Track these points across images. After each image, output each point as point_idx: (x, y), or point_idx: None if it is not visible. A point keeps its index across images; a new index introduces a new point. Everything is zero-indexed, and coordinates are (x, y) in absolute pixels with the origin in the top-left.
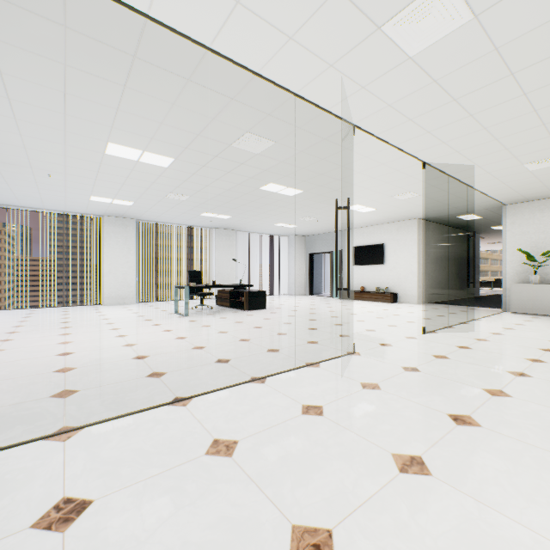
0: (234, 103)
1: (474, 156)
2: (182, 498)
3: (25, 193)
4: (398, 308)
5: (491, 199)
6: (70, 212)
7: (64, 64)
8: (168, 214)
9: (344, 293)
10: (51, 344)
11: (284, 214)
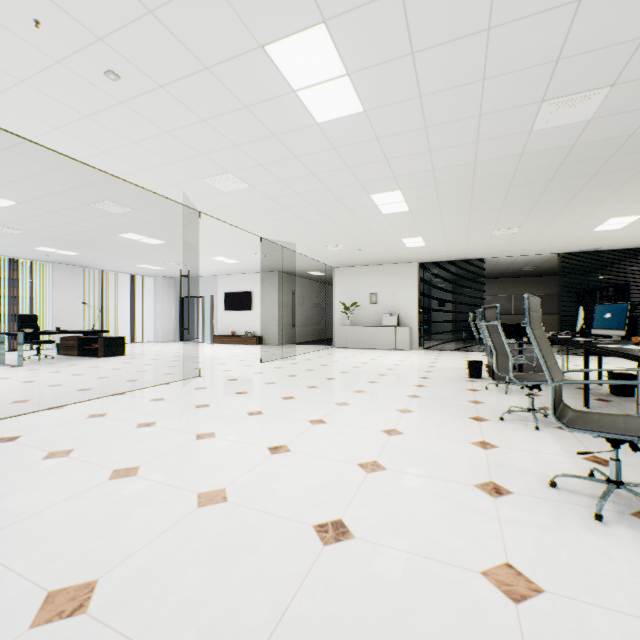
0: (96, 185)
1: (293, 239)
2: (79, 427)
3: None
4: (259, 349)
5: (323, 263)
6: None
7: None
8: None
9: (215, 338)
10: None
11: (147, 257)
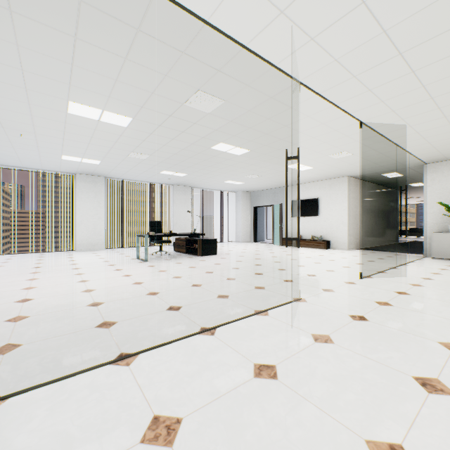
0: (184, 57)
1: (408, 116)
2: None
3: (3, 152)
4: (332, 254)
5: (415, 158)
6: (46, 170)
7: (10, 9)
8: (132, 172)
9: (283, 240)
10: (15, 289)
11: (232, 172)
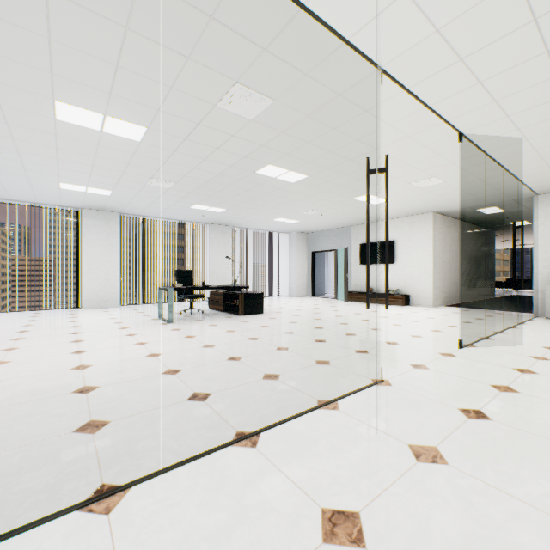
0: (214, 26)
1: (527, 124)
2: None
3: None
4: (413, 313)
5: (524, 187)
6: (42, 204)
7: None
8: (155, 206)
9: (349, 295)
10: None
11: (284, 206)
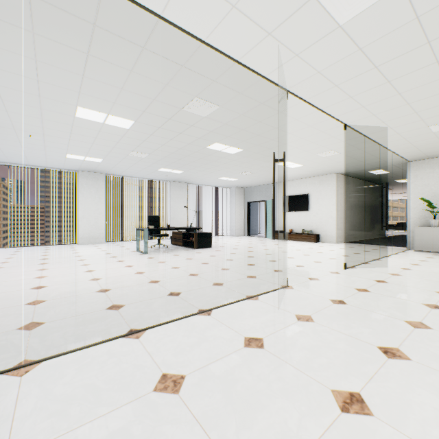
0: (184, 70)
1: (388, 119)
2: None
3: (12, 152)
4: (320, 247)
5: (398, 157)
6: (50, 168)
7: (33, 32)
8: (132, 169)
9: (275, 234)
10: (28, 278)
11: (226, 169)
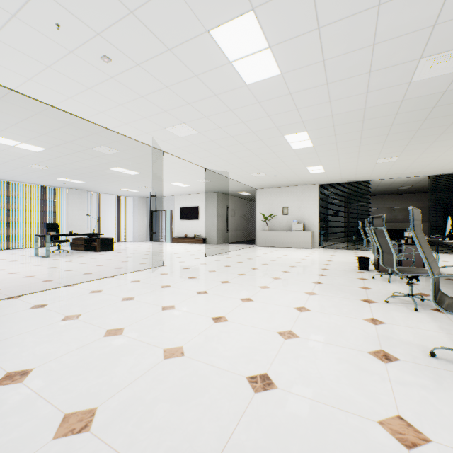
0: (95, 135)
1: (227, 169)
2: (84, 299)
3: None
4: (203, 247)
5: (249, 186)
6: None
7: None
8: (24, 176)
9: (173, 239)
10: None
11: (128, 183)
